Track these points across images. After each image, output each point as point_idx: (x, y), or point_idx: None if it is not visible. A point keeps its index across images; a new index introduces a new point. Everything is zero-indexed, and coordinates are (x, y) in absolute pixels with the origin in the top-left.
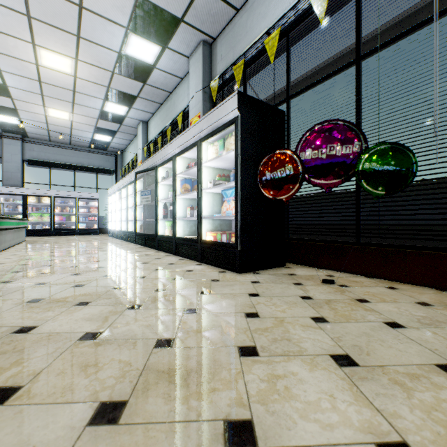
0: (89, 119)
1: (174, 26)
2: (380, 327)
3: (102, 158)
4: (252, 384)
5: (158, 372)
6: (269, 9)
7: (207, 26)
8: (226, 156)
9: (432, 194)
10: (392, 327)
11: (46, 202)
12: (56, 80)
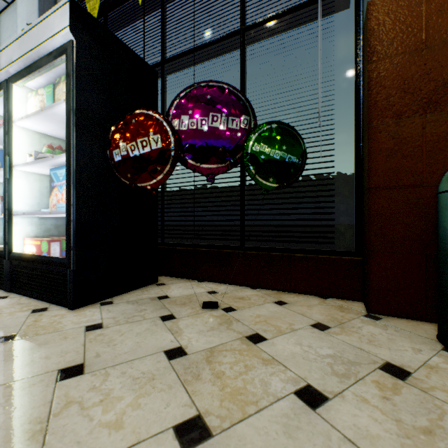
0: None
1: None
2: (298, 416)
3: None
4: None
5: None
6: None
7: None
8: (56, 111)
9: (317, 191)
10: (313, 407)
11: None
12: None
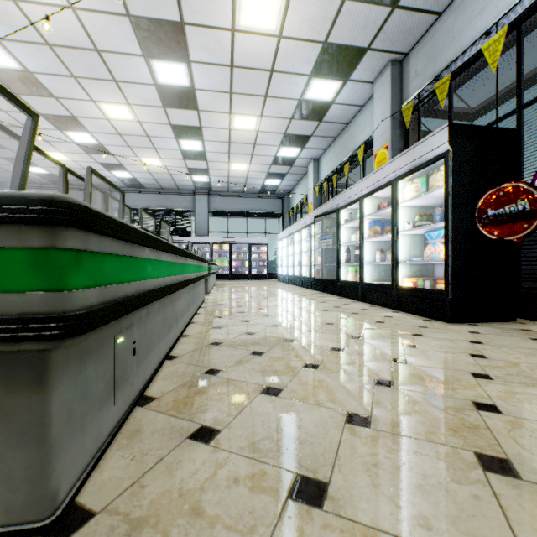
0: (262, 167)
1: (359, 57)
2: None
3: (270, 202)
4: (490, 391)
5: (405, 373)
6: (489, 2)
7: (398, 44)
8: (431, 194)
9: None
10: None
11: (226, 248)
12: (242, 138)
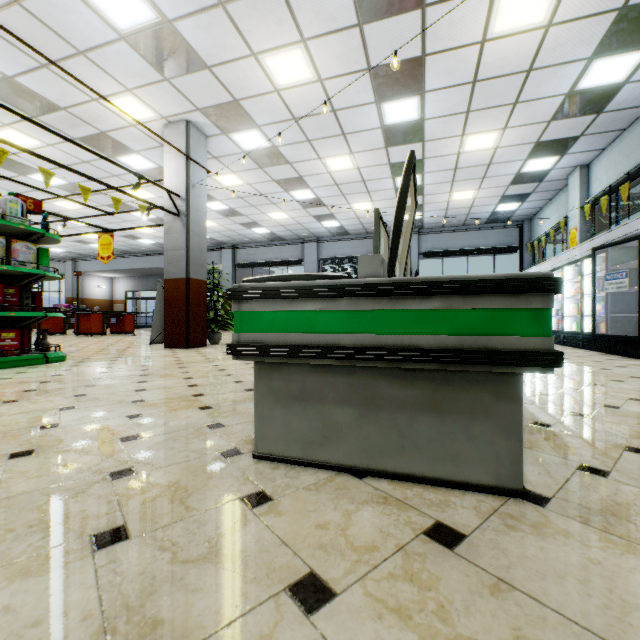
0: (495, 190)
1: None
2: None
3: (500, 233)
4: None
5: None
6: None
7: None
8: None
9: None
10: None
11: None
12: (473, 161)
